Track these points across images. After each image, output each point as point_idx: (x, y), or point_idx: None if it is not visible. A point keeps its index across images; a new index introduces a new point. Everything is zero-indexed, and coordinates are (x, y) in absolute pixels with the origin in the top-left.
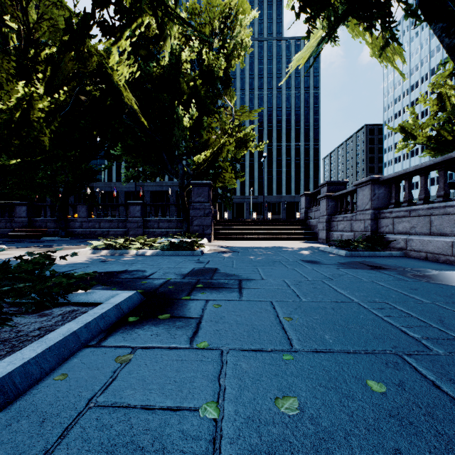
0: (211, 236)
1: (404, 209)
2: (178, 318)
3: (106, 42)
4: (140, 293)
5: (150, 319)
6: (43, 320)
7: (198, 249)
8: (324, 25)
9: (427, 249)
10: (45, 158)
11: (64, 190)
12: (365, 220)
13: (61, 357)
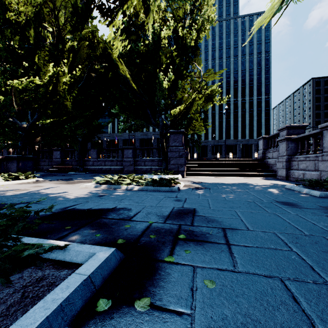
0: (184, 172)
1: None
2: (161, 310)
3: (103, 22)
4: (119, 251)
5: (124, 308)
6: None
7: (175, 186)
8: None
9: None
10: (68, 117)
11: (82, 140)
12: None
13: None
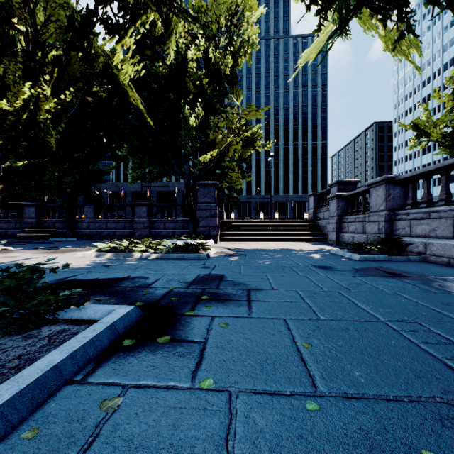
0: (217, 237)
1: (422, 210)
2: (180, 341)
3: (110, 40)
4: (139, 308)
5: (147, 343)
6: (26, 344)
7: (204, 253)
8: (335, 19)
9: (450, 254)
10: (51, 159)
11: (71, 191)
12: (379, 221)
13: (35, 401)
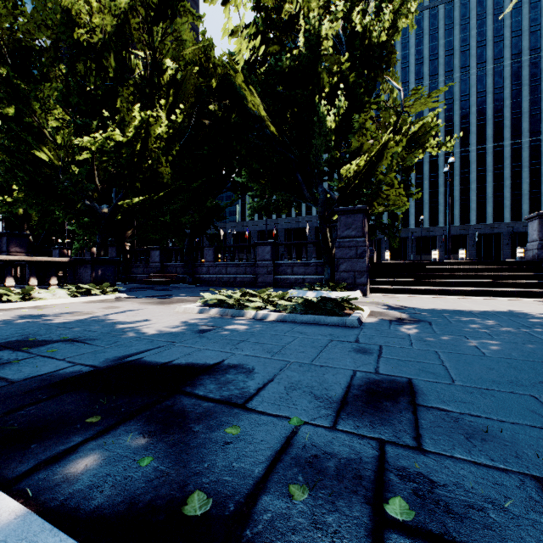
0: (367, 287)
1: None
2: None
3: (212, 2)
4: None
5: None
6: None
7: (352, 315)
8: None
9: None
10: (166, 194)
11: (191, 232)
12: None
13: None
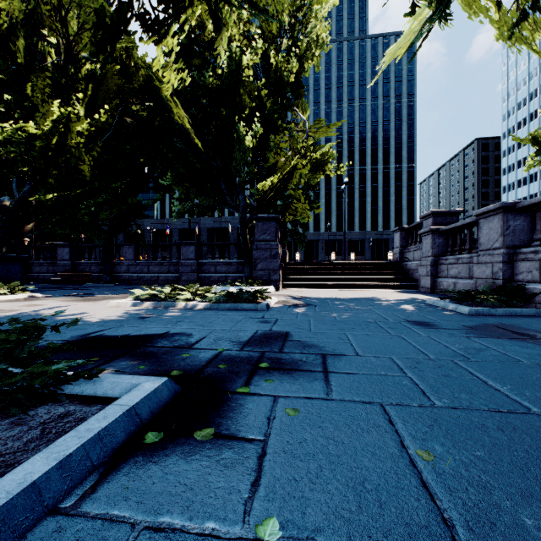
0: (279, 283)
1: None
2: (227, 438)
3: (148, 41)
4: (173, 382)
5: (180, 439)
6: (10, 435)
7: (263, 302)
8: (431, 1)
9: None
10: (85, 191)
11: (109, 229)
12: (494, 262)
13: None
